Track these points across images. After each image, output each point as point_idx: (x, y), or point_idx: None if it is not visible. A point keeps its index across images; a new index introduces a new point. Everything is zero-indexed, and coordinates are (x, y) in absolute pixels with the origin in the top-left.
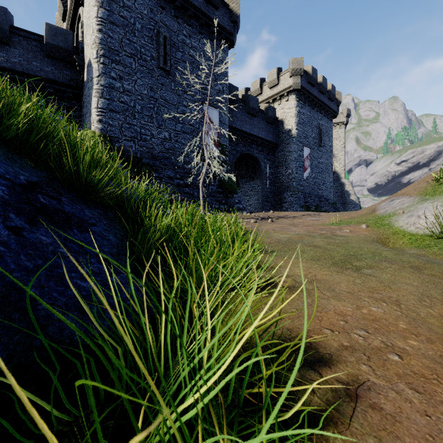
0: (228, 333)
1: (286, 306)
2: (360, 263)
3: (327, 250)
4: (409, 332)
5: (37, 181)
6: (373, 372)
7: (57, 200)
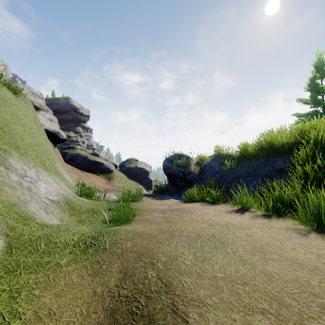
0: (217, 196)
1: (221, 209)
2: (210, 231)
3: (262, 251)
4: (191, 209)
5: (287, 167)
6: (198, 206)
7: (280, 173)
